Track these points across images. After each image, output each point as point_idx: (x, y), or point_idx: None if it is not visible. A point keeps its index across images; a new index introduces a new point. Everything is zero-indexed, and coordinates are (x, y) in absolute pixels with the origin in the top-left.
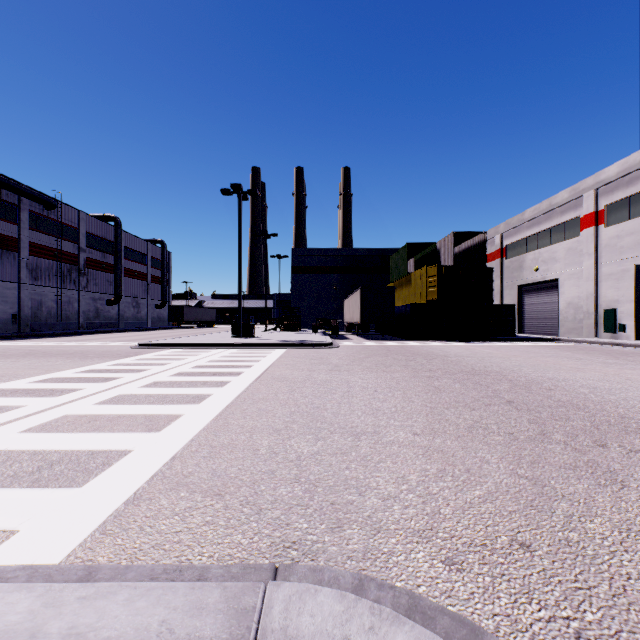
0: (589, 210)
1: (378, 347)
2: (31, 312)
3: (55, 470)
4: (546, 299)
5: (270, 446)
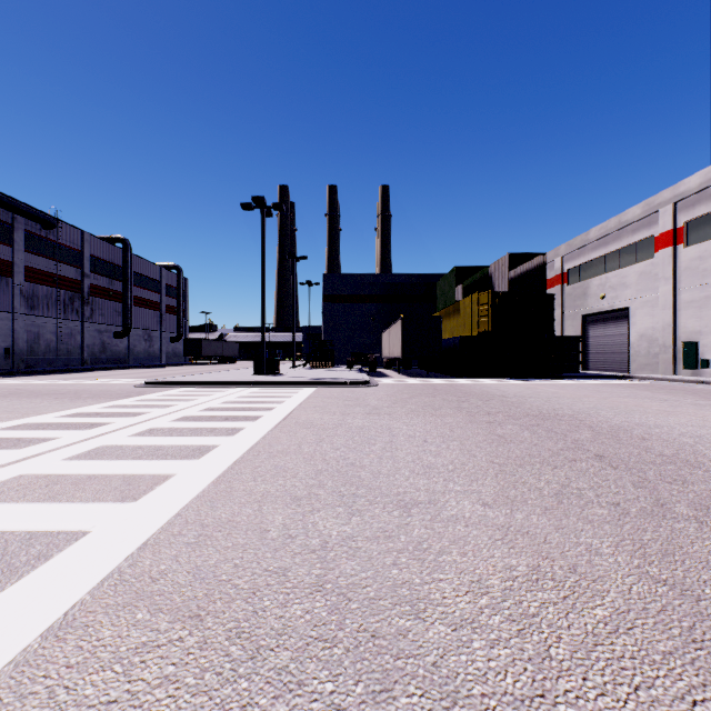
0: (666, 228)
1: (423, 386)
2: (27, 346)
3: None
4: (614, 331)
5: (285, 525)
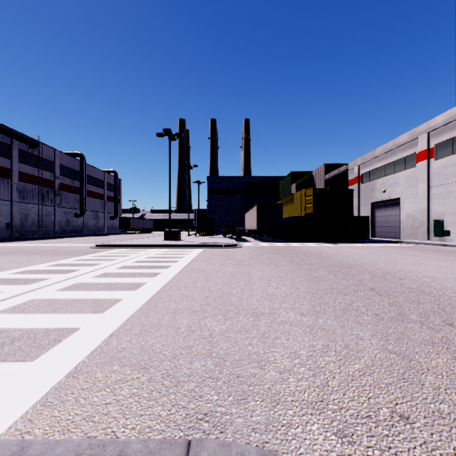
0: (423, 148)
1: (270, 247)
2: (20, 222)
3: (15, 346)
4: (391, 212)
5: (188, 325)
